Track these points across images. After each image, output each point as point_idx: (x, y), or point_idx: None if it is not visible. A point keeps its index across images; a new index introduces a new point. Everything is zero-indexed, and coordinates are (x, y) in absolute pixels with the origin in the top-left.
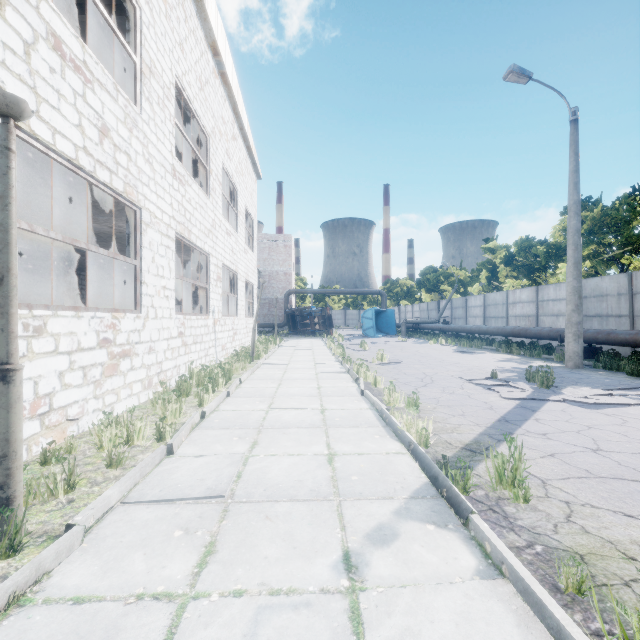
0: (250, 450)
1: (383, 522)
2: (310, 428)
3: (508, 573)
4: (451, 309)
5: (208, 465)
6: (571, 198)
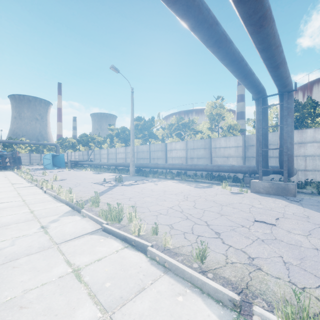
0: None
1: (55, 219)
2: (18, 206)
3: (87, 216)
4: (94, 155)
5: None
6: (131, 118)
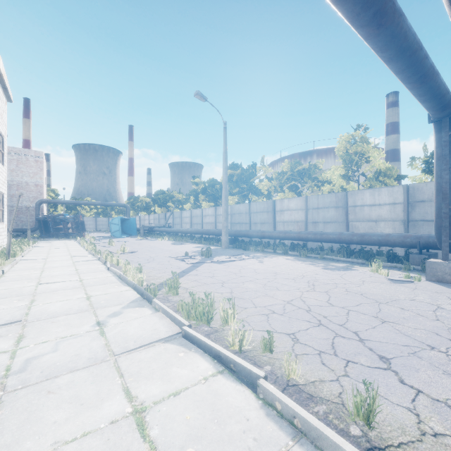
0: (31, 304)
1: (116, 311)
2: (73, 289)
3: (161, 310)
4: (173, 218)
5: (0, 313)
6: (224, 165)
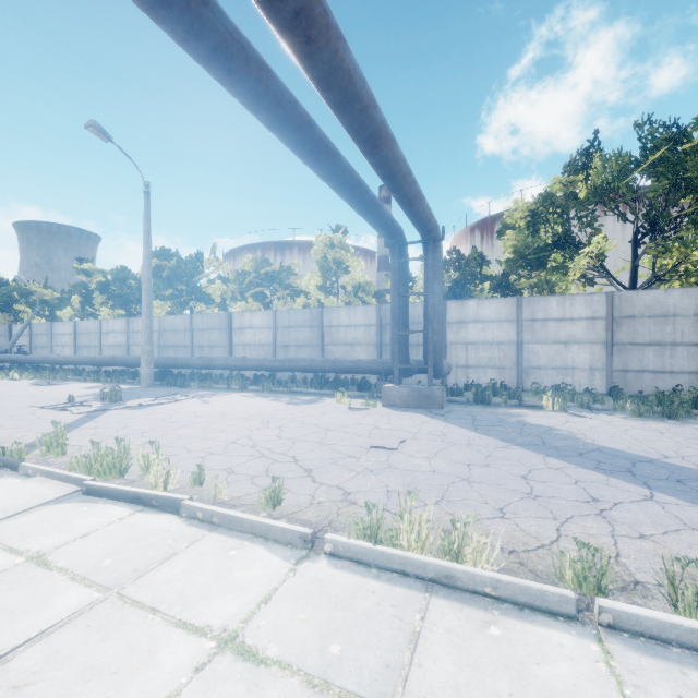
0: None
1: None
2: None
3: (40, 474)
4: (31, 336)
5: None
6: (145, 253)
